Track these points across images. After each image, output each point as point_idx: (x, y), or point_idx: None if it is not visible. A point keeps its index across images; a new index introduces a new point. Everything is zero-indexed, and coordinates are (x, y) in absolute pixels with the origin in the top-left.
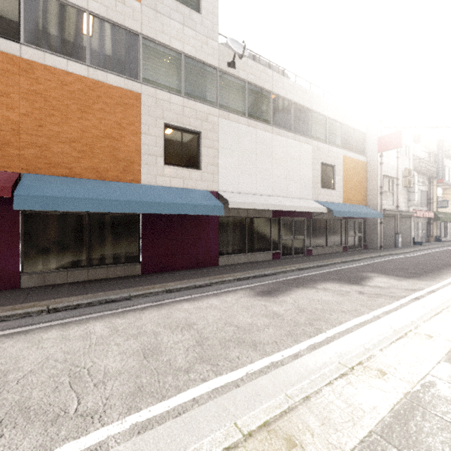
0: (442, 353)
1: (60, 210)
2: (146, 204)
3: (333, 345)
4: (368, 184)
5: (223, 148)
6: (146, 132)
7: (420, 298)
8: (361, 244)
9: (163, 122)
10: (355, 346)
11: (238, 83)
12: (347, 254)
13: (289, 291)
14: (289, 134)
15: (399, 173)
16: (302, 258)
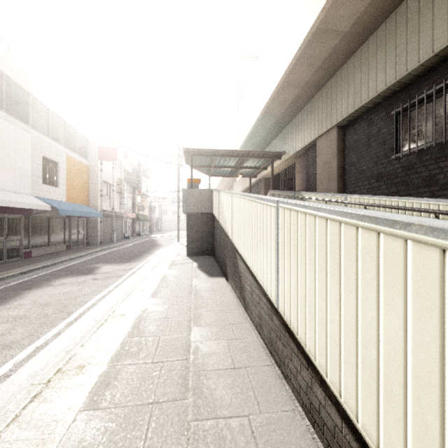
0: (149, 295)
1: None
2: None
3: (86, 316)
4: (90, 187)
5: None
6: None
7: (134, 273)
8: (84, 242)
9: None
10: (102, 311)
11: None
12: (72, 251)
13: (22, 295)
14: (0, 112)
15: (115, 181)
16: (20, 261)
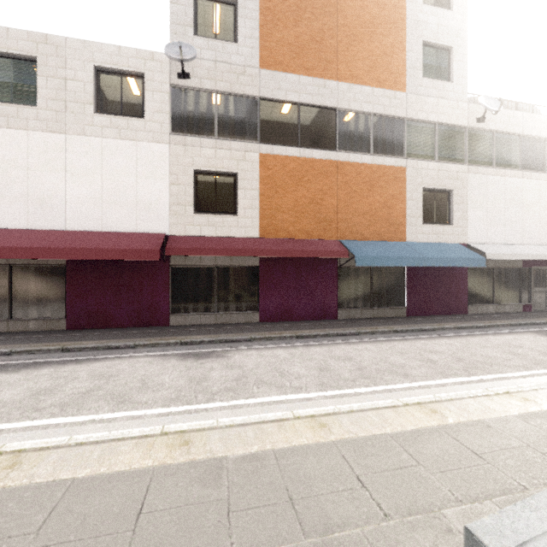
0: None
1: (377, 266)
2: (426, 259)
3: None
4: None
5: (472, 202)
6: (409, 199)
7: None
8: None
9: (422, 187)
10: None
11: (485, 135)
12: None
13: None
14: (543, 176)
15: None
16: None
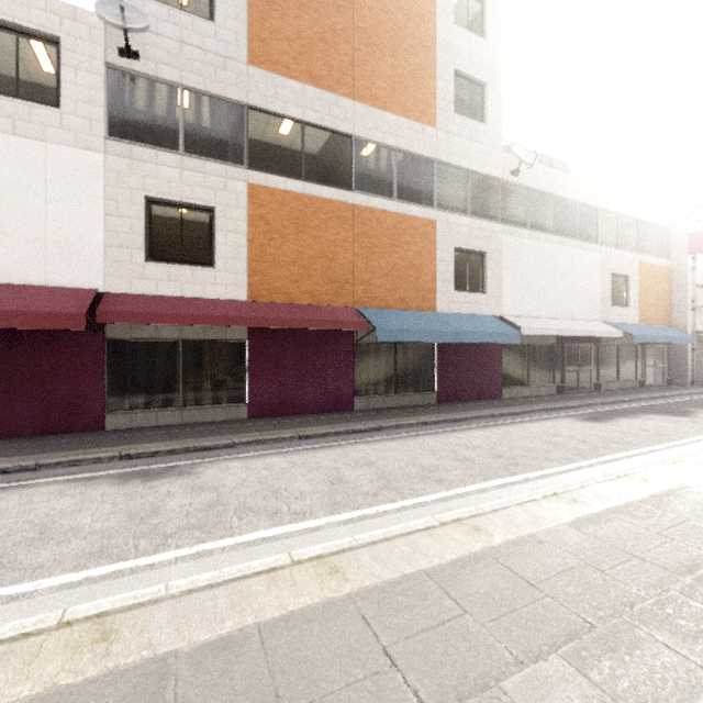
0: None
1: (402, 341)
2: (458, 333)
3: (692, 446)
4: (673, 298)
5: (506, 267)
6: (440, 259)
7: None
8: (662, 379)
9: (453, 246)
10: None
11: (519, 191)
12: (648, 390)
13: (614, 419)
14: (574, 243)
15: None
16: (592, 393)
